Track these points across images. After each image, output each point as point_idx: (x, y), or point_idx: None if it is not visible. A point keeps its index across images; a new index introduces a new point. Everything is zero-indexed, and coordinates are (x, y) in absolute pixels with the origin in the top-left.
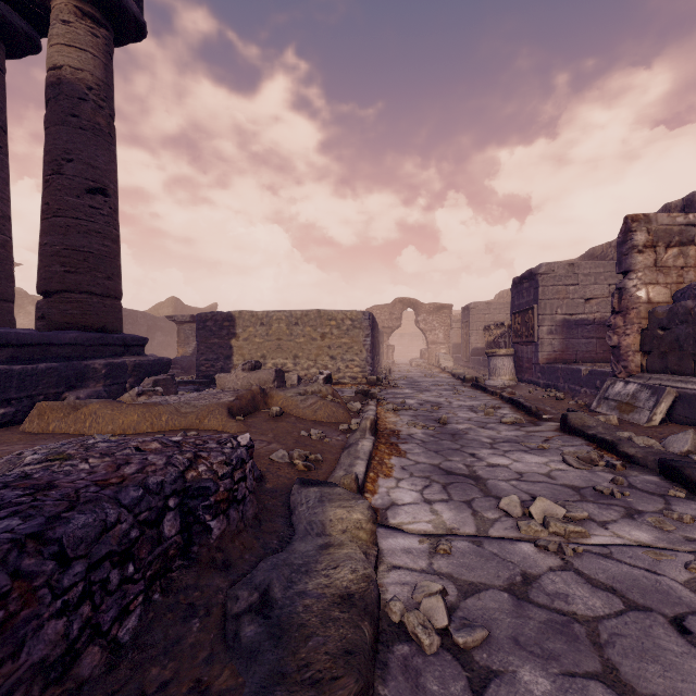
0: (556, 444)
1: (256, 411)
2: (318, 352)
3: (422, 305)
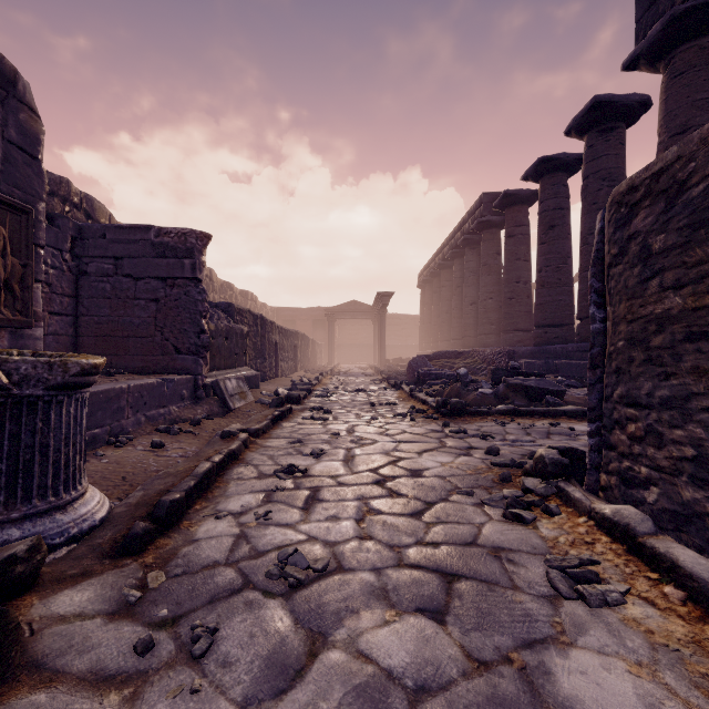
0: (321, 401)
1: None
2: None
3: None
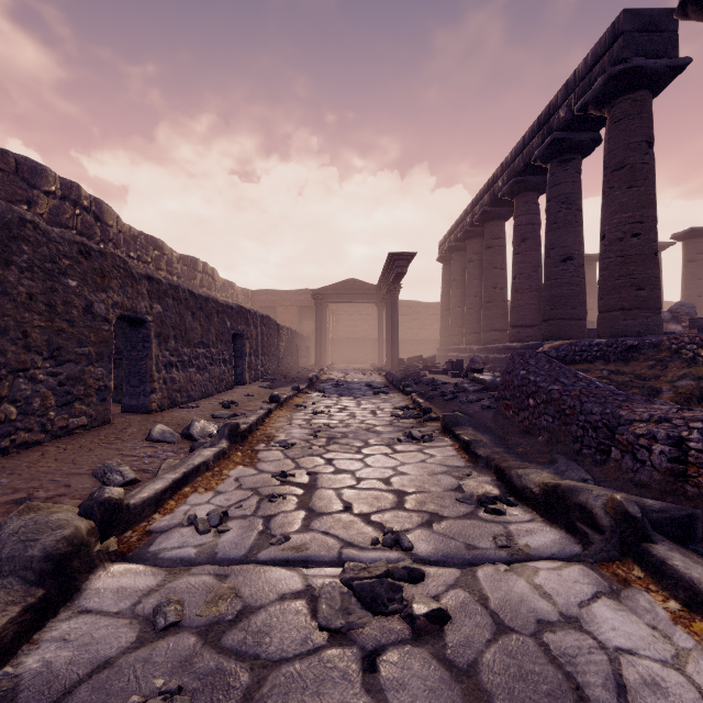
0: None
1: None
2: None
3: None
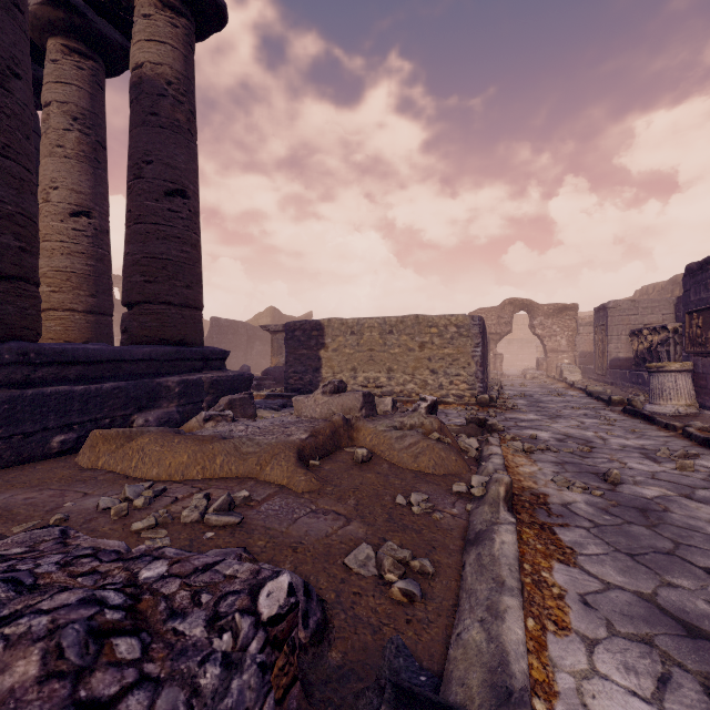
0: None
1: (337, 450)
2: (415, 365)
3: (538, 306)
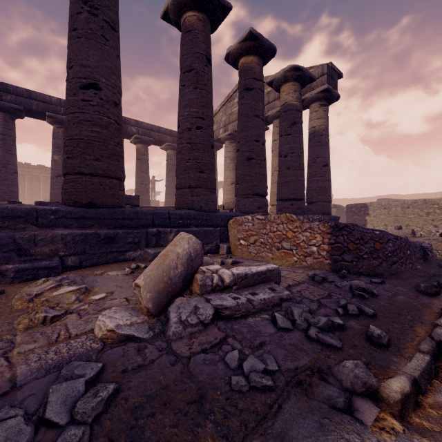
0: None
1: None
2: (423, 223)
3: None
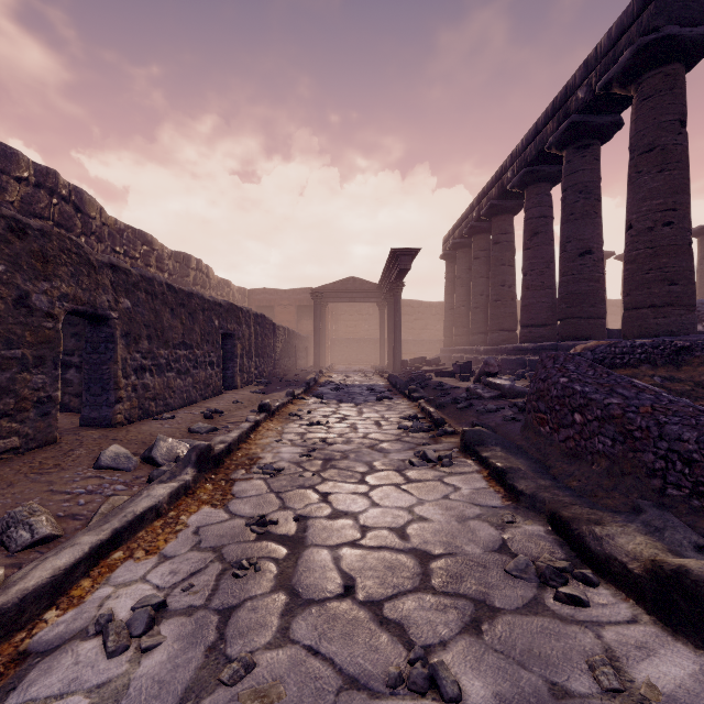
0: None
1: None
2: None
3: None
